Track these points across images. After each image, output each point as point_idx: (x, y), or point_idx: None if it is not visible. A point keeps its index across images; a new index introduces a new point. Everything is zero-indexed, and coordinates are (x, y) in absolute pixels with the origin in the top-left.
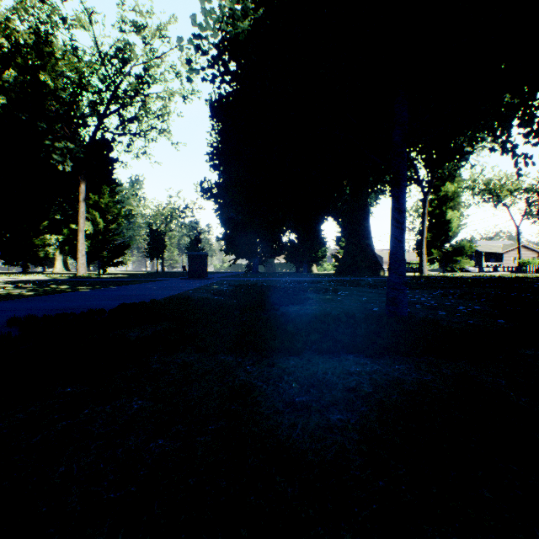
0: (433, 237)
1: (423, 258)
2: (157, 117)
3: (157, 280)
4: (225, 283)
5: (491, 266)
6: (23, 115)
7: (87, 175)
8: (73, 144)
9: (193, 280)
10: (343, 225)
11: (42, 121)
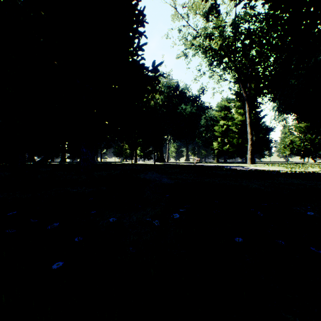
0: None
1: None
2: None
3: None
4: None
5: None
6: None
7: None
8: None
9: None
10: None
11: None
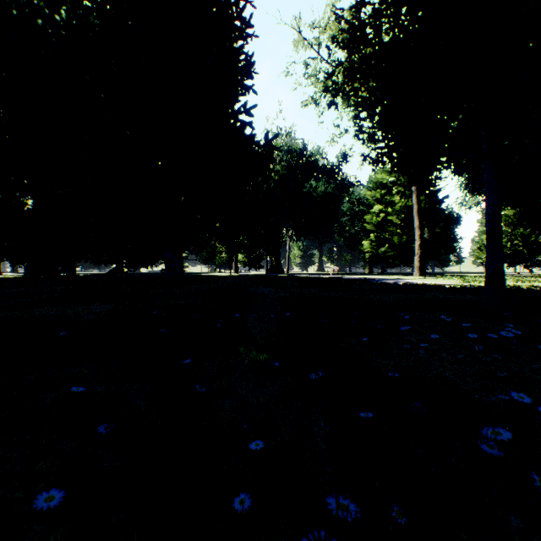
0: None
1: None
2: None
3: None
4: None
5: None
6: None
7: None
8: None
9: None
10: None
11: None
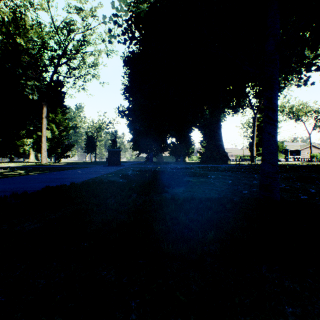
0: (259, 140)
1: (253, 153)
2: (91, 66)
3: (88, 166)
4: (131, 169)
5: (293, 158)
6: (6, 64)
7: (47, 102)
8: (39, 83)
9: (111, 166)
10: (204, 133)
11: (19, 68)
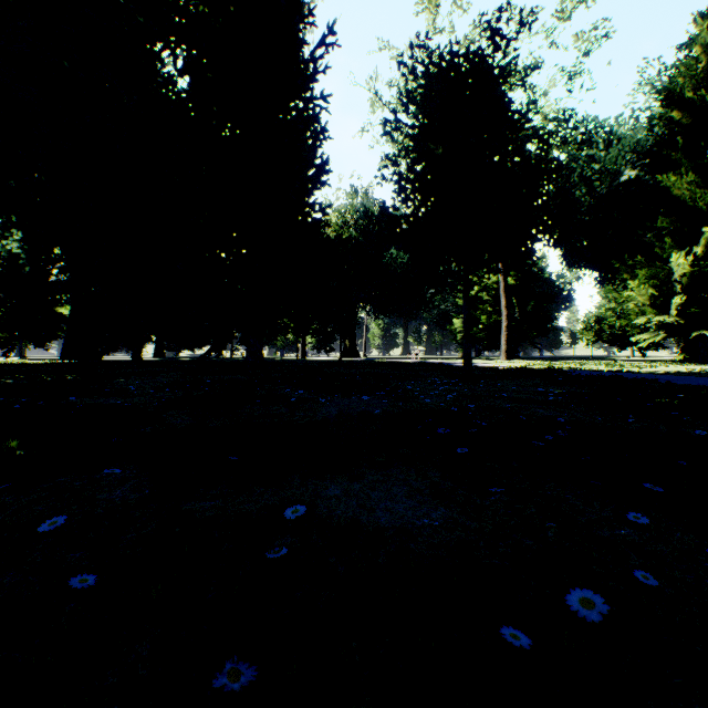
0: None
1: None
2: None
3: None
4: None
5: None
6: None
7: None
8: None
9: None
10: None
11: None
